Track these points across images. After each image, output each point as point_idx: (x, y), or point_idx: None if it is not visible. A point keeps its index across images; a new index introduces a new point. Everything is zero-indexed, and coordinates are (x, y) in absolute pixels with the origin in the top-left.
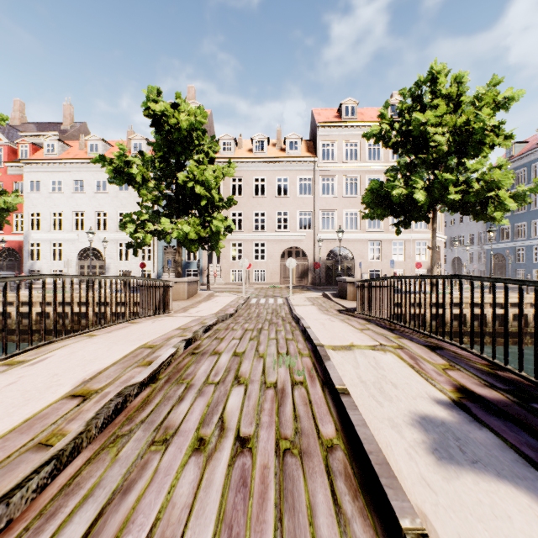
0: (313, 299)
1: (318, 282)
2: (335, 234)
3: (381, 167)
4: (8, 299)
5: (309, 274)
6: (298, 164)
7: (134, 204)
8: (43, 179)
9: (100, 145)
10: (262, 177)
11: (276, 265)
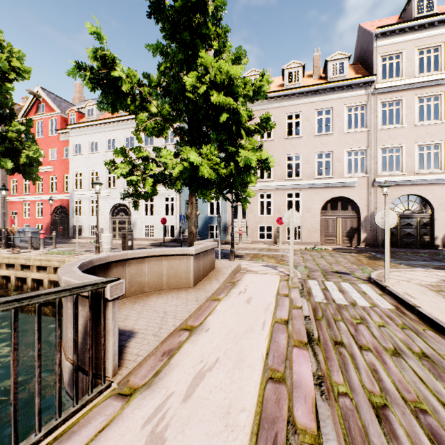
0: None
1: (375, 242)
2: (404, 177)
3: None
4: (9, 261)
5: (362, 232)
6: (345, 89)
7: None
8: (83, 141)
9: None
10: (297, 113)
11: (314, 220)
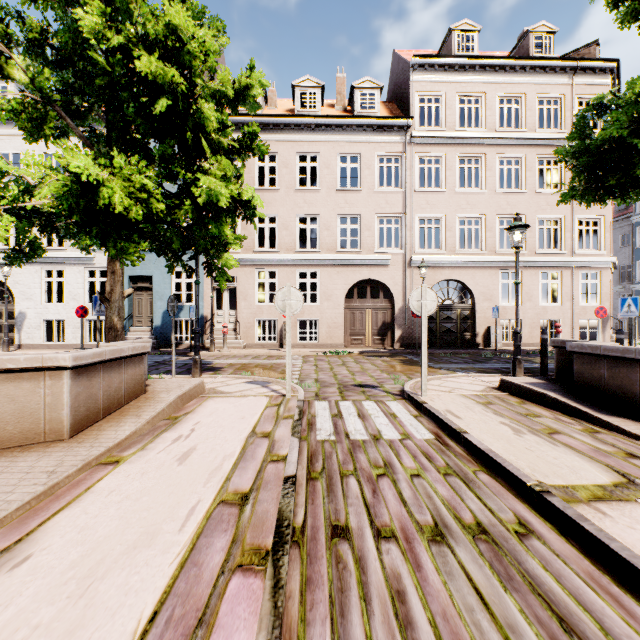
0: (523, 416)
1: (412, 342)
2: (444, 256)
3: (521, 140)
4: None
5: (397, 328)
6: (376, 131)
7: None
8: None
9: (11, 88)
10: (313, 154)
11: (337, 311)
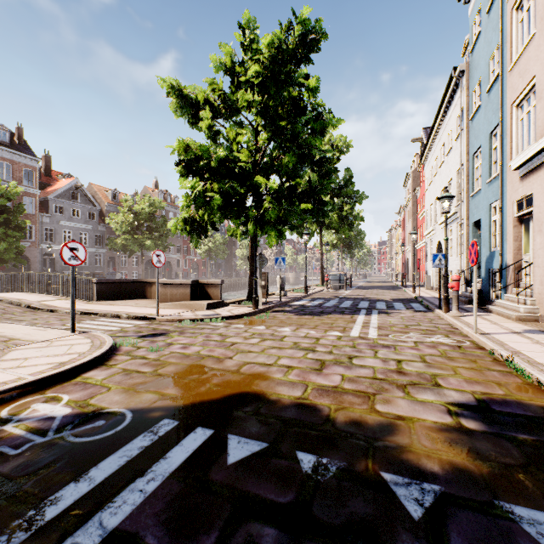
0: None
1: None
2: None
3: None
4: None
5: None
6: None
7: (453, 164)
8: (428, 173)
9: None
10: None
11: None
